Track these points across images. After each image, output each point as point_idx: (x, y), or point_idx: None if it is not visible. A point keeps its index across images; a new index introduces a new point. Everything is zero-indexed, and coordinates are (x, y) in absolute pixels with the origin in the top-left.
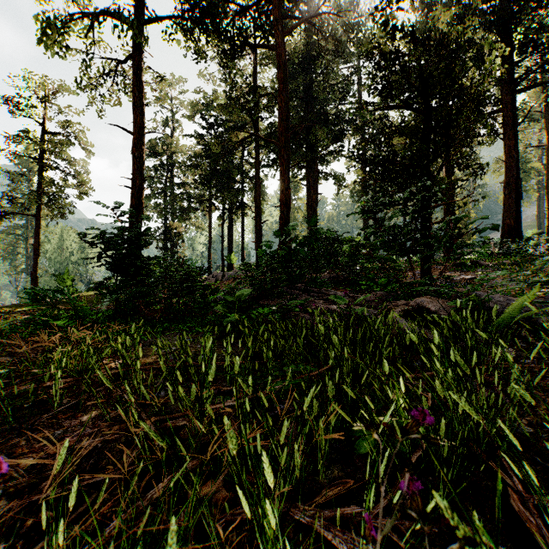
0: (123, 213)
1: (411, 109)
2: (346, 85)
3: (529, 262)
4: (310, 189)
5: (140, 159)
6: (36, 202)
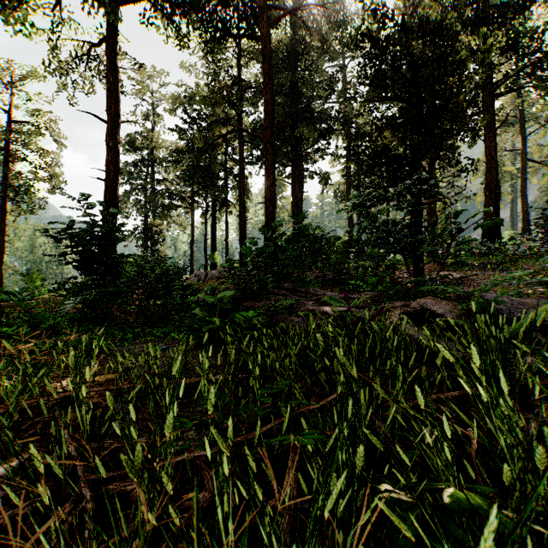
0: (91, 205)
1: (403, 101)
2: (332, 83)
3: (513, 261)
4: (296, 187)
5: (114, 150)
6: (2, 195)
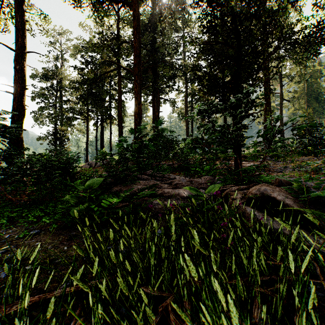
0: None
1: (227, 45)
2: (177, 45)
3: (285, 155)
4: (155, 108)
5: (21, 71)
6: None
